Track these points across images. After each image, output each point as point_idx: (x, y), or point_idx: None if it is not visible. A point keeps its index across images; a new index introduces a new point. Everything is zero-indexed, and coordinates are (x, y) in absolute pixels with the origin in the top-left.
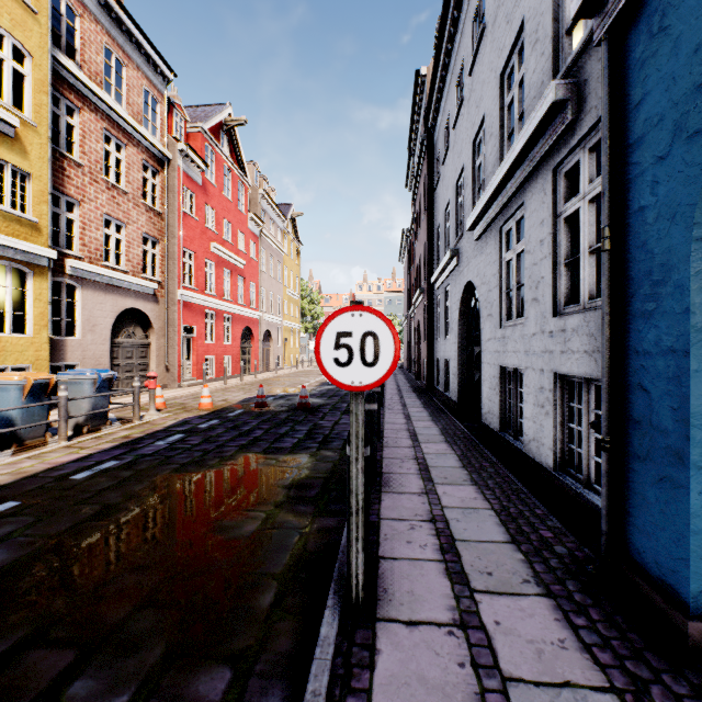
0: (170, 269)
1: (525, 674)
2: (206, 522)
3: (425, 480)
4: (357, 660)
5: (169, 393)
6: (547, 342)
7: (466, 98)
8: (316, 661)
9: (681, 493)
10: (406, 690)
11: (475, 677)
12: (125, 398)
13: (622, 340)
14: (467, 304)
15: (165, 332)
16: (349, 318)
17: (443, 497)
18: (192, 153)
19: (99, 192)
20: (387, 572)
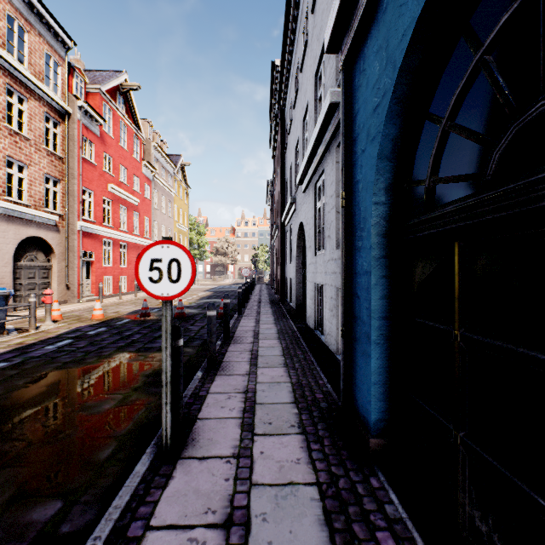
0: (70, 204)
1: (267, 480)
2: (73, 404)
3: (251, 366)
4: (155, 484)
5: (68, 307)
6: (334, 266)
7: (300, 88)
8: (124, 488)
9: (369, 360)
10: (183, 498)
11: (233, 486)
12: (26, 312)
13: (351, 265)
14: (302, 238)
15: (65, 257)
16: (160, 249)
17: (260, 376)
18: (91, 109)
19: (1, 137)
20: (199, 427)
